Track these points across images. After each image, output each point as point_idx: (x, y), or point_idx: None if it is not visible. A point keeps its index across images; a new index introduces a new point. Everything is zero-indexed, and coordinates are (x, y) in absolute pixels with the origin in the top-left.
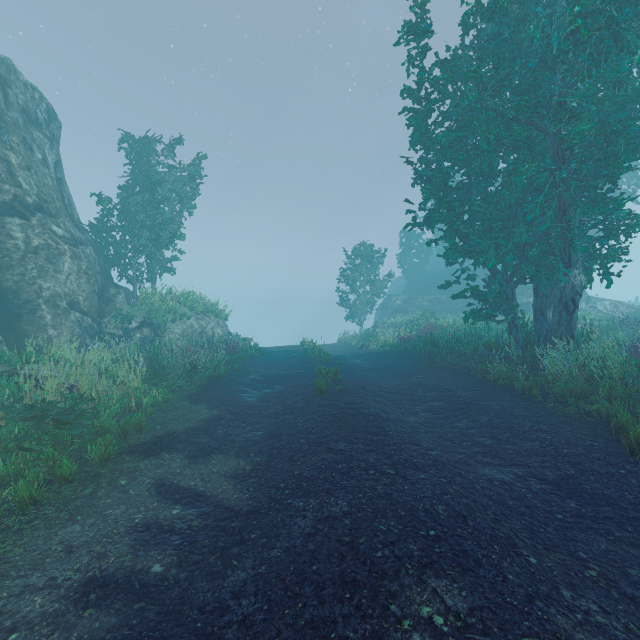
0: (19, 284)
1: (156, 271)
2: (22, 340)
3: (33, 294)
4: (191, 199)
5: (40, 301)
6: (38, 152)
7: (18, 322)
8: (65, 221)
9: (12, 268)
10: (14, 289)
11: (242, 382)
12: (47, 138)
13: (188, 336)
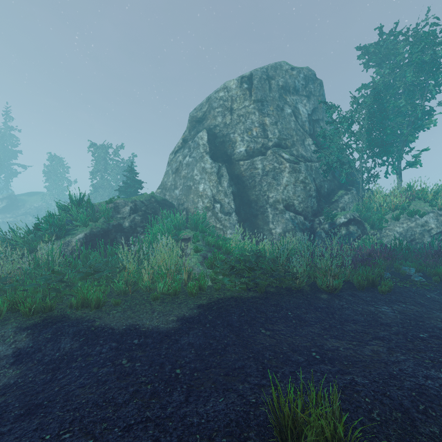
0: (257, 196)
1: (399, 169)
2: (256, 230)
3: (263, 201)
4: (439, 72)
5: (266, 205)
6: (288, 109)
7: (255, 219)
8: (299, 148)
9: (255, 187)
10: (255, 199)
11: (337, 309)
12: (304, 96)
13: (415, 236)
